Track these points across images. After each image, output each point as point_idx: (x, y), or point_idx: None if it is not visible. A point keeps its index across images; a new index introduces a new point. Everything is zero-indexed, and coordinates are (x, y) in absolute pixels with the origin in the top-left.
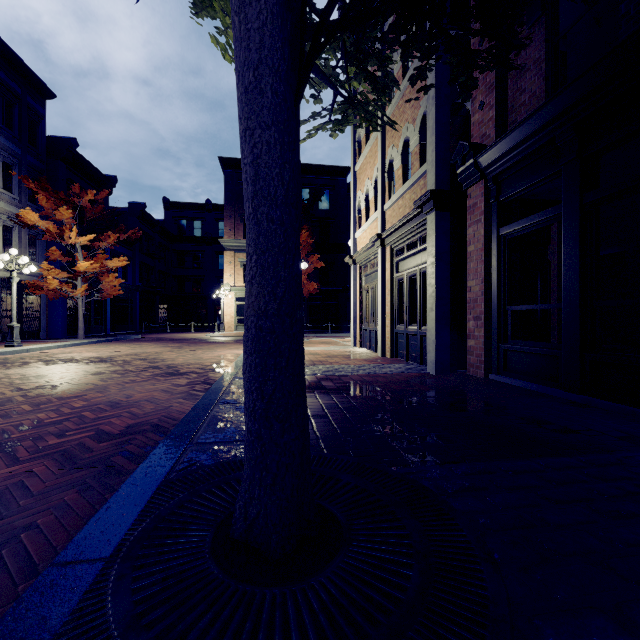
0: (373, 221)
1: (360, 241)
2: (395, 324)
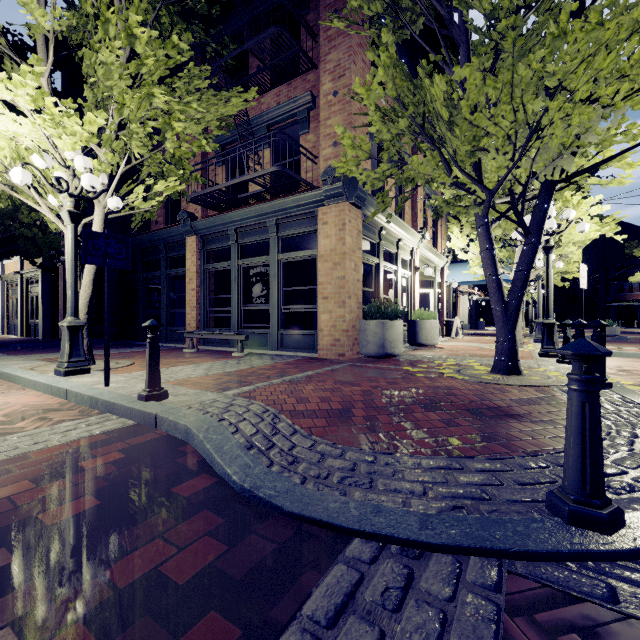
0: (16, 260)
1: (7, 267)
2: (30, 319)
